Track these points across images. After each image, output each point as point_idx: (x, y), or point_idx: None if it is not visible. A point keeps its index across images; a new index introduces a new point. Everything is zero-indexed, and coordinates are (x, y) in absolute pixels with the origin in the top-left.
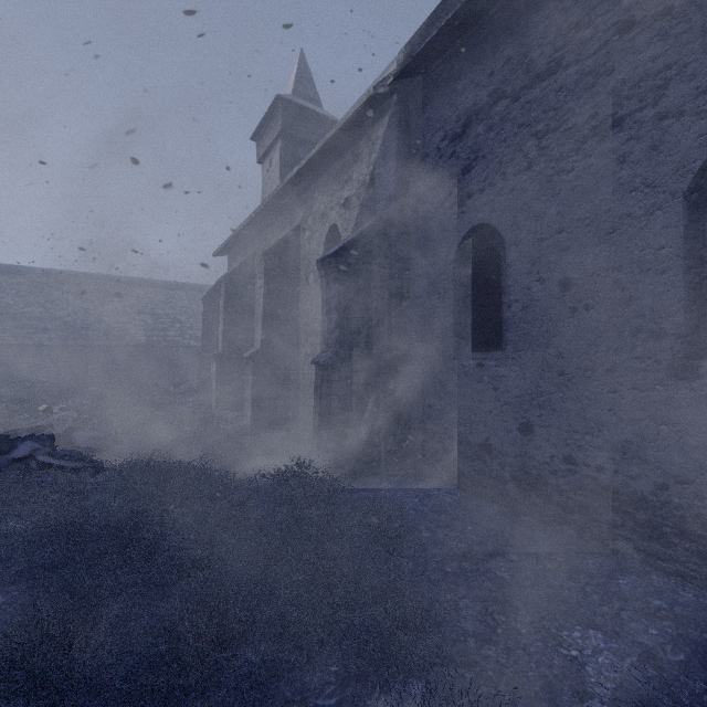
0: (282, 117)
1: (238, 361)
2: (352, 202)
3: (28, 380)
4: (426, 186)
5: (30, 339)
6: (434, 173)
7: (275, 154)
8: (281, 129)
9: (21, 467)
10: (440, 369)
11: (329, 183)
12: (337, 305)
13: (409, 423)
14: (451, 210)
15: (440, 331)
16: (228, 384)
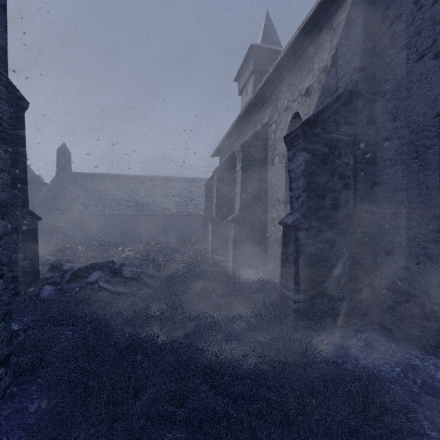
0: (254, 59)
1: (225, 223)
2: (313, 89)
3: (122, 233)
4: (398, 46)
5: (123, 212)
6: (409, 30)
7: (249, 85)
8: (253, 68)
9: (90, 288)
10: (418, 230)
11: (291, 82)
12: (304, 171)
13: (374, 282)
14: (435, 59)
15: (418, 191)
16: (218, 239)
